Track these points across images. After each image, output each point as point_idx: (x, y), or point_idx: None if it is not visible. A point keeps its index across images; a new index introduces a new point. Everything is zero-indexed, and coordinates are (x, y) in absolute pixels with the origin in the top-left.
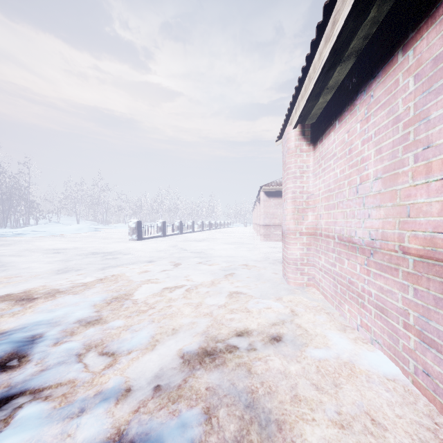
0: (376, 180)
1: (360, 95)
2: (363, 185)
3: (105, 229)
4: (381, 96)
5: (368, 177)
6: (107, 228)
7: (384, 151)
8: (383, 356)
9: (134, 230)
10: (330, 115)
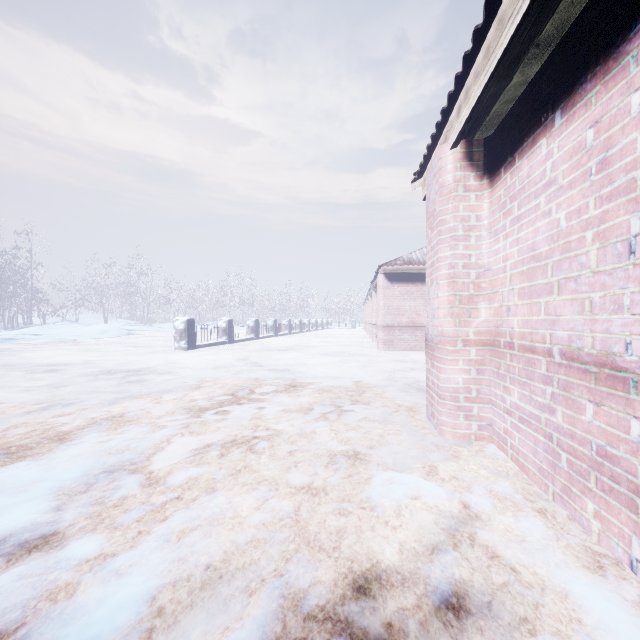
0: None
1: None
2: None
3: (145, 331)
4: None
5: None
6: (148, 330)
7: None
8: None
9: (183, 334)
10: (536, 106)
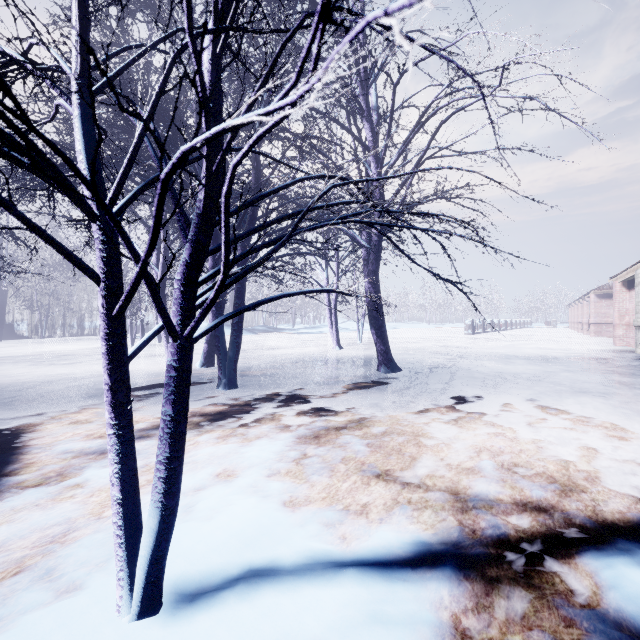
0: None
1: None
2: None
3: None
4: None
5: None
6: None
7: None
8: None
9: (470, 327)
10: (633, 284)
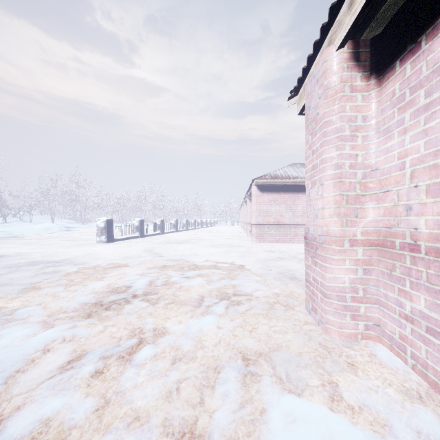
0: None
1: None
2: None
3: (81, 228)
4: None
5: None
6: (84, 227)
7: None
8: None
9: (103, 231)
10: None
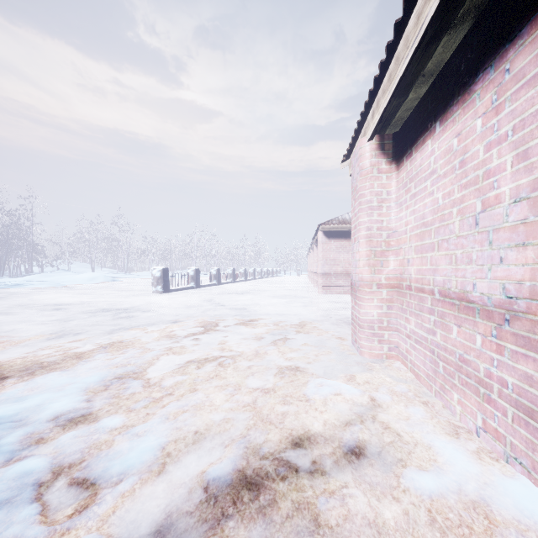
0: (516, 202)
1: (483, 75)
2: (488, 212)
3: (126, 278)
4: (528, 66)
5: (499, 199)
6: (128, 277)
7: (535, 154)
8: (533, 489)
9: (159, 280)
10: (425, 116)
